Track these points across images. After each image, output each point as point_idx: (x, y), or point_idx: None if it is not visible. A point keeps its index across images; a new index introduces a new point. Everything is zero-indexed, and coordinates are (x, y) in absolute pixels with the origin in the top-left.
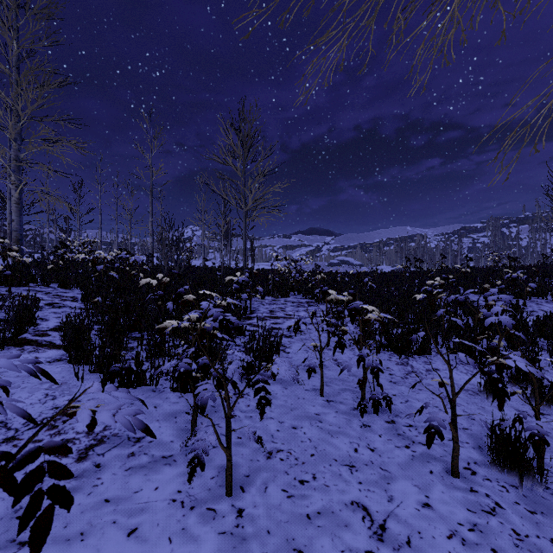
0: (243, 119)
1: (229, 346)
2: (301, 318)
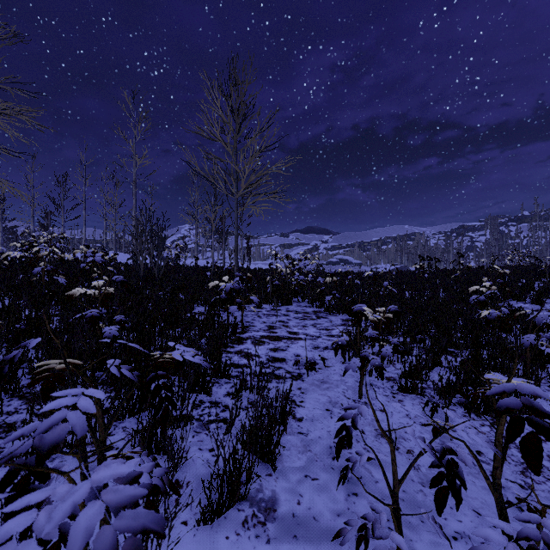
0: (234, 84)
1: (189, 429)
2: (356, 419)
